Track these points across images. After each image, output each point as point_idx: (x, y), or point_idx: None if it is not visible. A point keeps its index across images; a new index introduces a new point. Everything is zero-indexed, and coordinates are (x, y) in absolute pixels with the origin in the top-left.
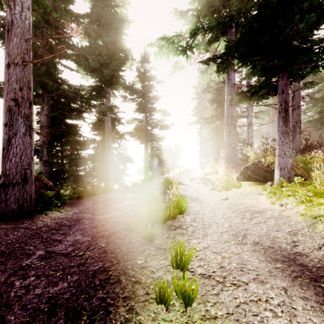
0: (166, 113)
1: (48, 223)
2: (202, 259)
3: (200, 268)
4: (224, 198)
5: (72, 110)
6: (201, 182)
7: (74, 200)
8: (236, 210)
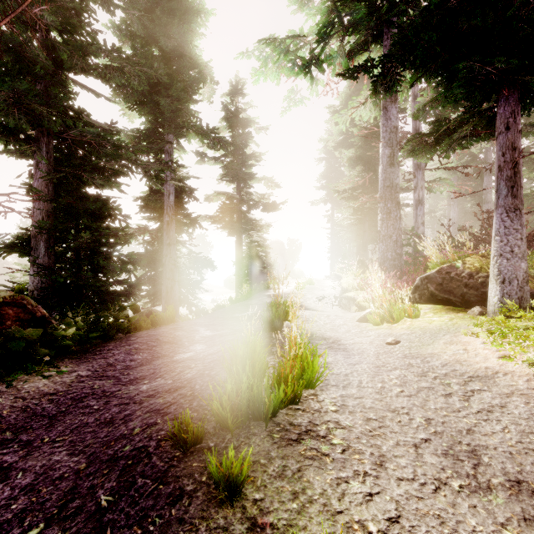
0: (274, 183)
1: (5, 410)
2: None
3: None
4: (392, 341)
5: (95, 169)
6: (336, 303)
7: (94, 343)
8: (426, 372)
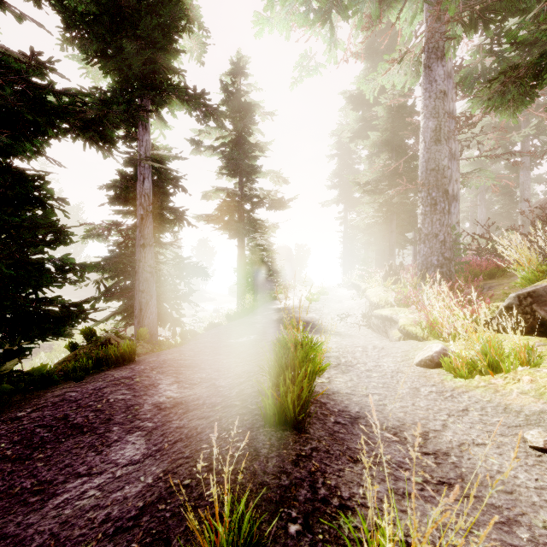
0: (282, 178)
1: None
2: None
3: None
4: None
5: None
6: (361, 321)
7: None
8: None
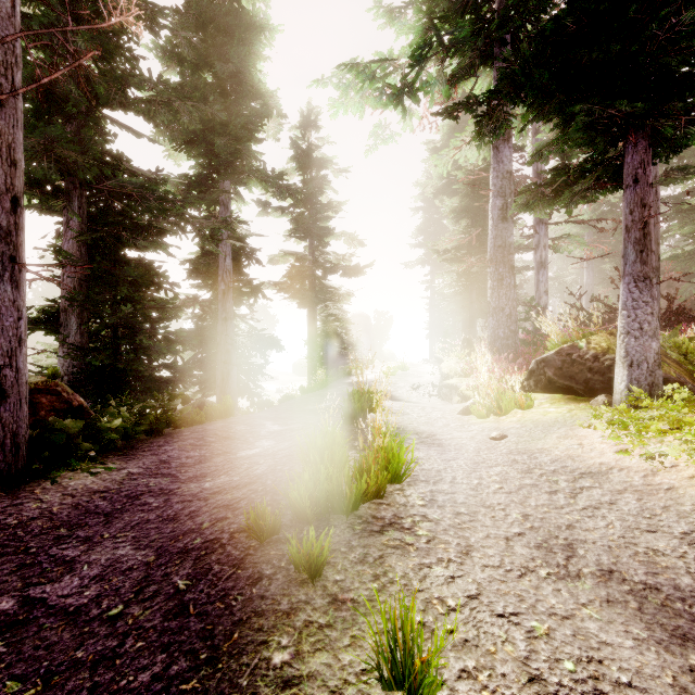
0: (357, 241)
1: (54, 507)
2: (469, 643)
3: (468, 684)
4: (497, 436)
5: (137, 228)
6: (434, 393)
7: (139, 439)
8: (532, 469)
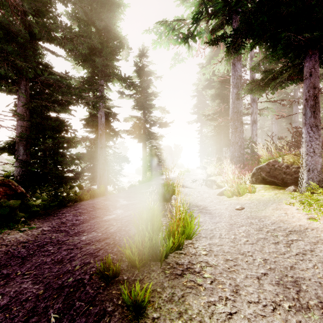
0: (166, 110)
1: None
2: None
3: None
4: (239, 208)
5: (55, 101)
6: (203, 184)
7: (54, 209)
8: (262, 228)
